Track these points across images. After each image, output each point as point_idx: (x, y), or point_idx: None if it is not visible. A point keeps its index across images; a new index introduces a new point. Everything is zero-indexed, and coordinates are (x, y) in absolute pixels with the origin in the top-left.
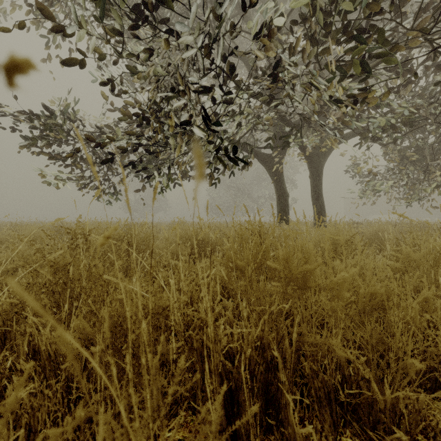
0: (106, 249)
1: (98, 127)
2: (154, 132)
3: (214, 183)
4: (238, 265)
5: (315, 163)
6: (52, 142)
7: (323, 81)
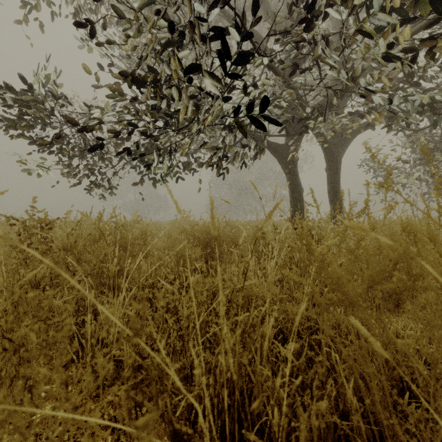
0: (80, 250)
1: (87, 106)
2: (153, 109)
3: (223, 174)
4: (346, 291)
5: (333, 154)
6: (35, 125)
7: (386, 18)
